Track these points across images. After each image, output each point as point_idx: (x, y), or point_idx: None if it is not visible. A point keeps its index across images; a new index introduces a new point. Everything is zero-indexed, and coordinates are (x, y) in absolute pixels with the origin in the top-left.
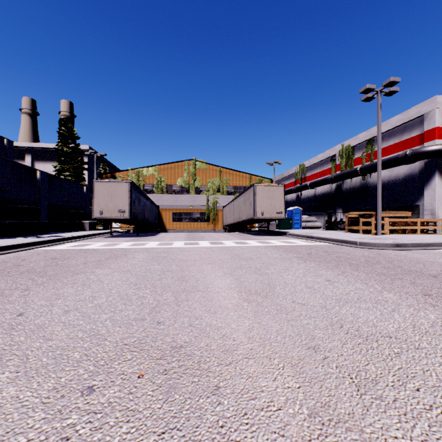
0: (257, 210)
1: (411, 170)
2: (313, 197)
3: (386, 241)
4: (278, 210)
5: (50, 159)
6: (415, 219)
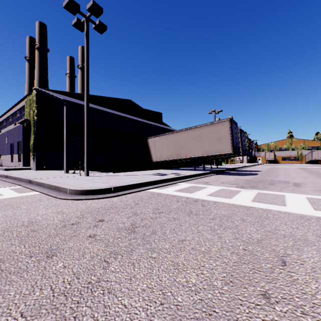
0: (312, 157)
1: None
2: None
3: None
4: (320, 157)
5: None
6: None
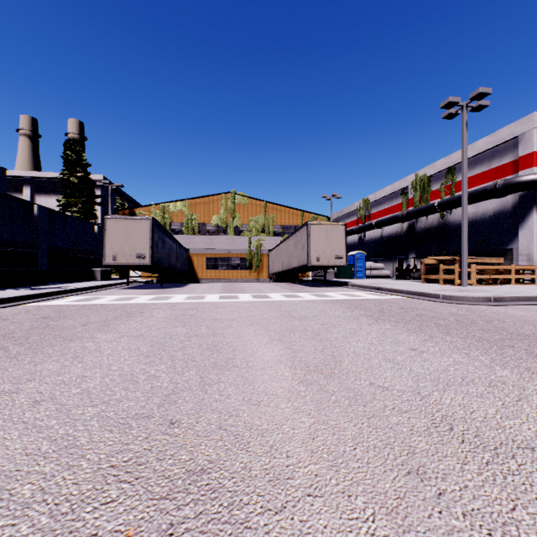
0: (311, 254)
1: (502, 205)
2: (379, 239)
3: (476, 294)
4: (338, 254)
5: (55, 192)
6: (509, 266)
